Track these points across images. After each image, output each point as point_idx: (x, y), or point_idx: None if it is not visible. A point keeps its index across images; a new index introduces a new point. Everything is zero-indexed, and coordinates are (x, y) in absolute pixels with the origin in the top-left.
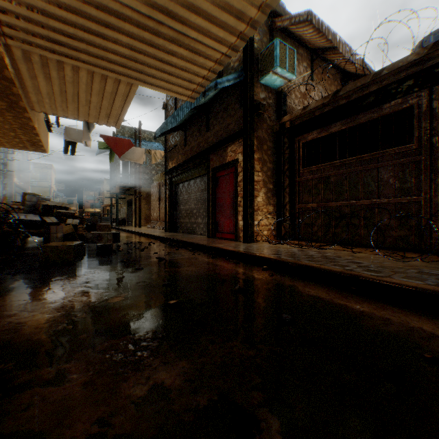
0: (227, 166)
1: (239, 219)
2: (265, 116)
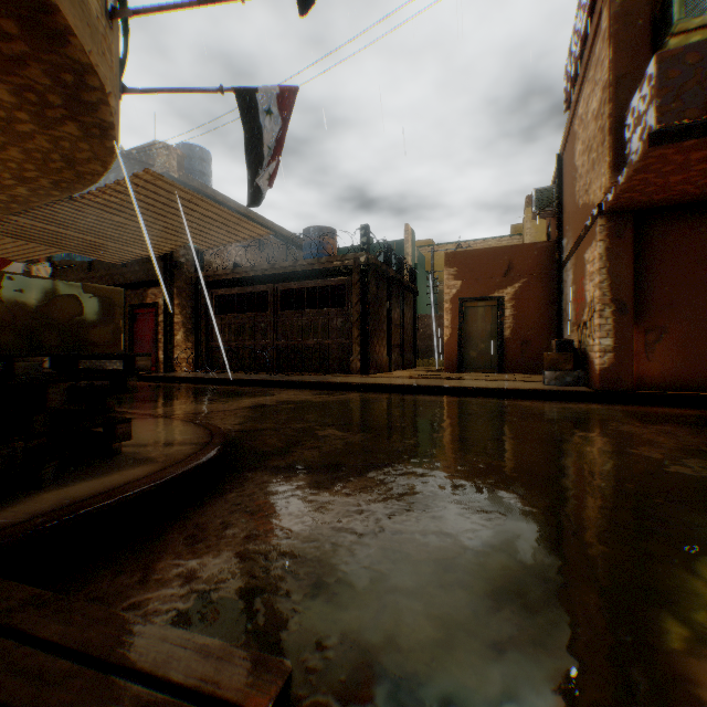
0: (148, 306)
1: (160, 354)
2: (185, 269)
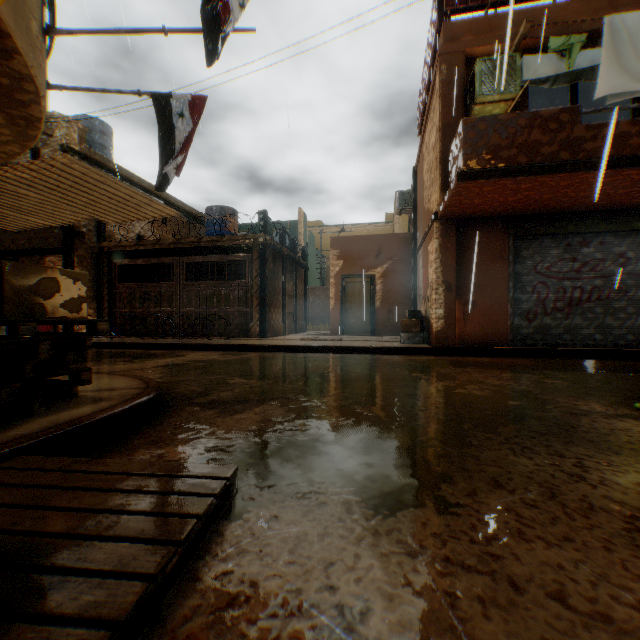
0: None
1: None
2: (87, 239)
